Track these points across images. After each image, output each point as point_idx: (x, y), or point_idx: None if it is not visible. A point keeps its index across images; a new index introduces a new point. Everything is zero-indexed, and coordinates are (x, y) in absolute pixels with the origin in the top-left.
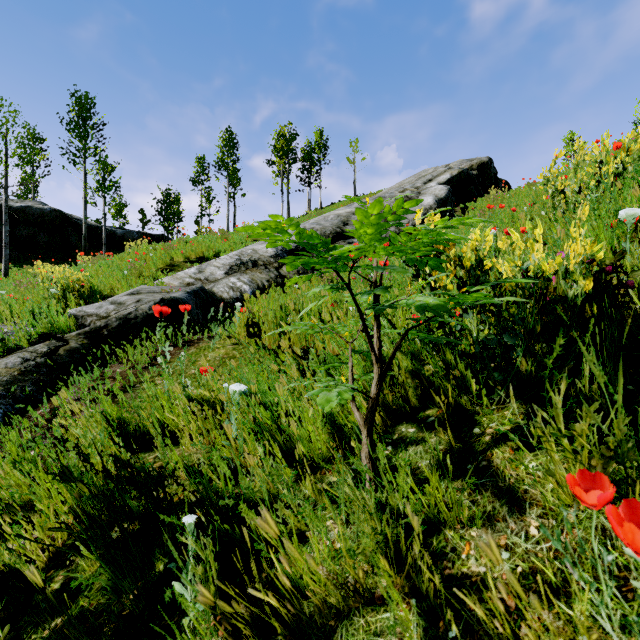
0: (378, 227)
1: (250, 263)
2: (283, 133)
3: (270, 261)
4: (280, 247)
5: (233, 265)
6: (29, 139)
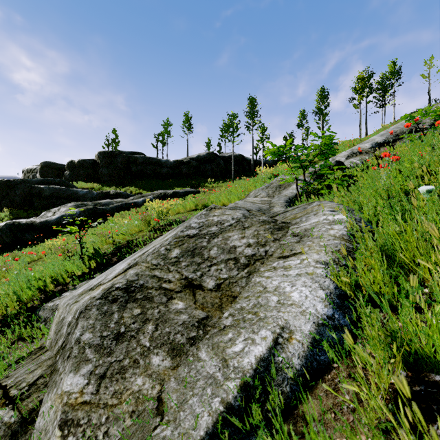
0: (421, 112)
1: (358, 153)
2: (362, 76)
3: (368, 150)
4: (373, 143)
5: (349, 155)
6: (224, 126)
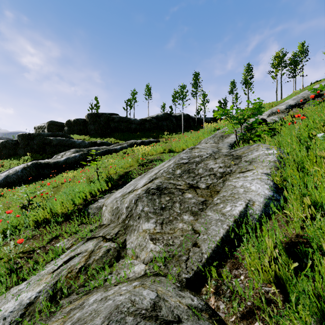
0: (321, 86)
1: (276, 112)
2: (278, 55)
3: (284, 110)
4: (287, 105)
5: (269, 114)
6: (174, 93)
